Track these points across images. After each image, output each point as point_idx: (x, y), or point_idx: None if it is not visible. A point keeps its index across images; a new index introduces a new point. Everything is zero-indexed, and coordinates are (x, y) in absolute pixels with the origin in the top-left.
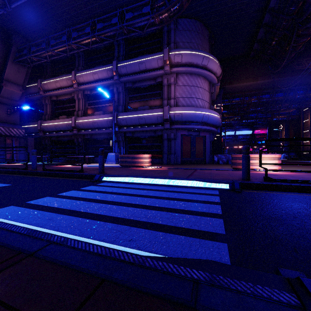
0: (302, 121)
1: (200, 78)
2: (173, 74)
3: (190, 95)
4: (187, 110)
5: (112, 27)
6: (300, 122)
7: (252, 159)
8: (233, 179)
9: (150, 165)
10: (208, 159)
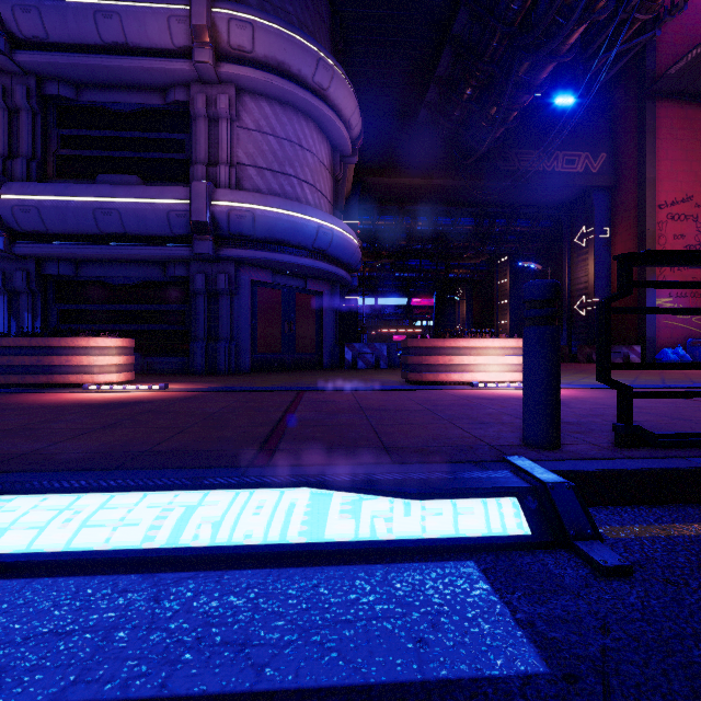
0: (497, 282)
1: (310, 126)
2: (227, 85)
3: (281, 167)
4: (272, 203)
5: None
6: (492, 285)
7: (462, 353)
8: (487, 444)
9: (135, 380)
10: (330, 355)
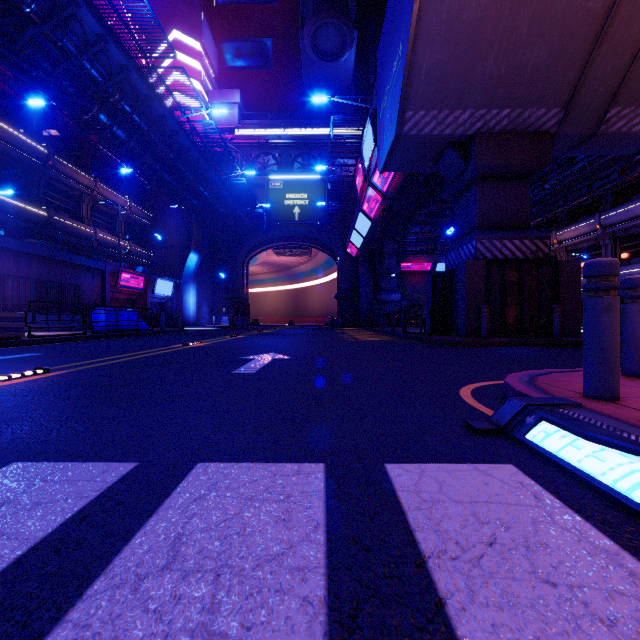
0: None
1: None
2: None
3: None
4: None
5: (583, 195)
6: None
7: None
8: None
9: None
10: None
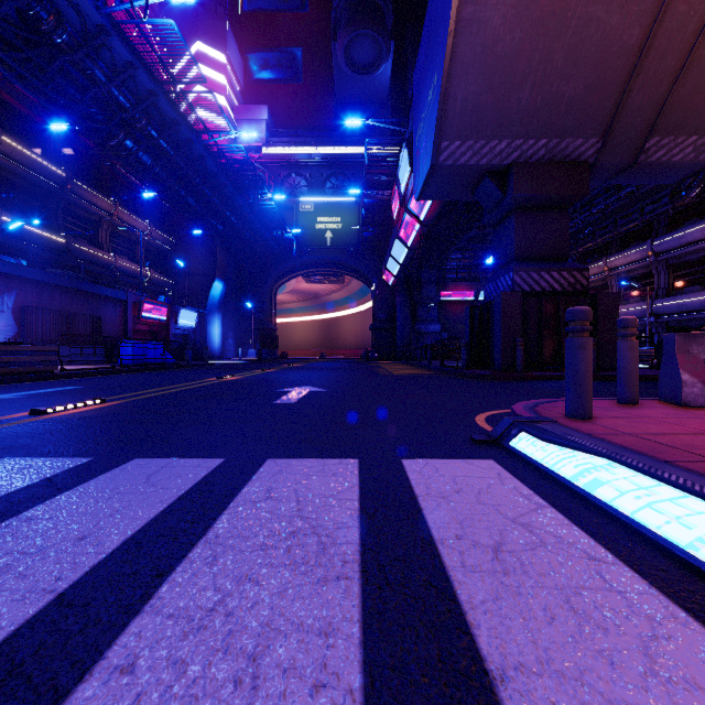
0: None
1: None
2: None
3: None
4: None
5: (634, 220)
6: None
7: None
8: None
9: None
10: None
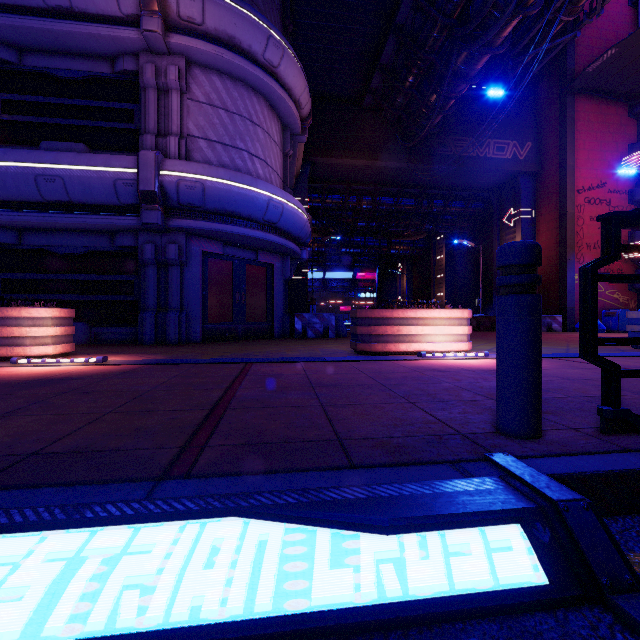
0: (434, 258)
1: (261, 103)
2: (177, 57)
3: (232, 141)
4: (222, 175)
5: None
6: (429, 261)
7: (410, 324)
8: (458, 433)
9: (77, 352)
10: (280, 325)
